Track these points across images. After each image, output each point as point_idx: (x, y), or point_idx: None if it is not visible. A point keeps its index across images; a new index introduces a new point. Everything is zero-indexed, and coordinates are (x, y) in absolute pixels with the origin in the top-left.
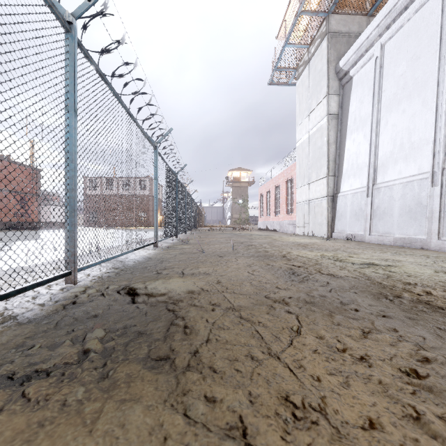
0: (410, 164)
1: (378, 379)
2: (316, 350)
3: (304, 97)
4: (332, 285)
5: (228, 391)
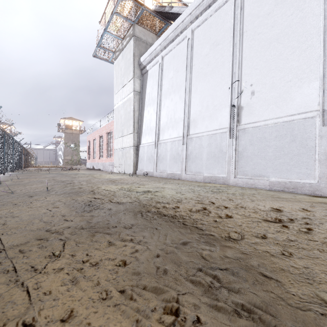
0: (174, 131)
1: (98, 276)
2: (63, 268)
3: (119, 74)
4: (113, 210)
5: None
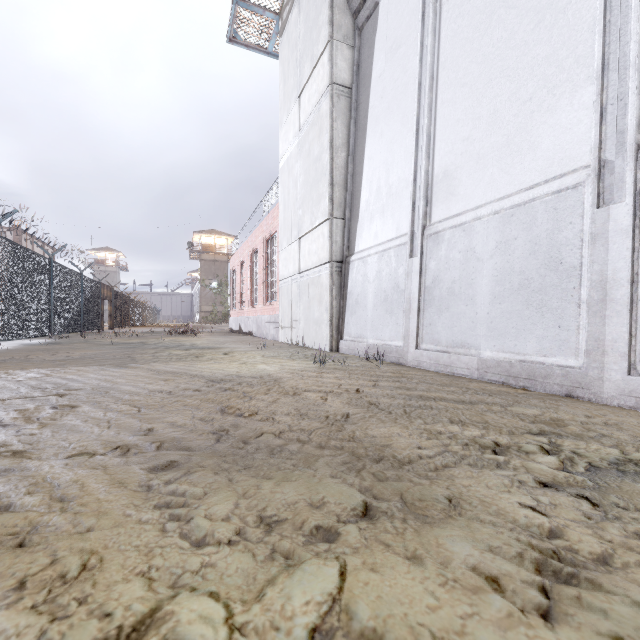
0: (521, 157)
1: None
2: None
3: (291, 65)
4: None
5: None
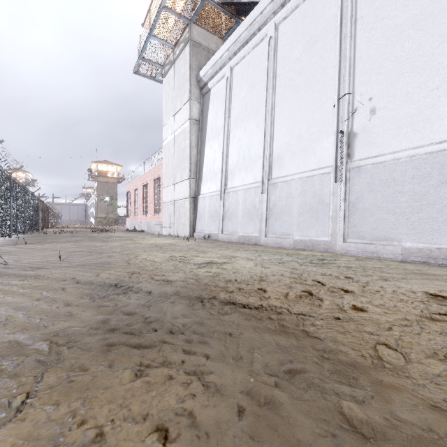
0: (249, 173)
1: None
2: None
3: (170, 97)
4: (154, 295)
5: None
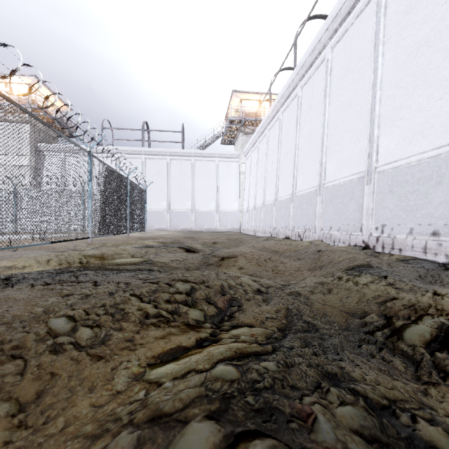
0: None
1: None
2: None
3: None
4: None
5: None
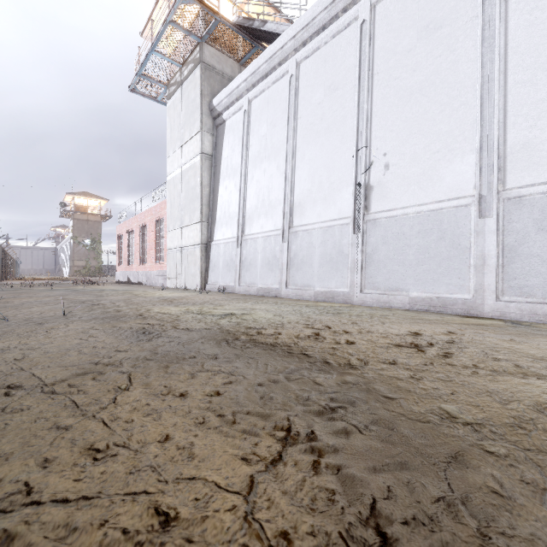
0: (269, 220)
1: (187, 406)
2: (139, 399)
3: (176, 124)
4: (183, 338)
5: (13, 468)
